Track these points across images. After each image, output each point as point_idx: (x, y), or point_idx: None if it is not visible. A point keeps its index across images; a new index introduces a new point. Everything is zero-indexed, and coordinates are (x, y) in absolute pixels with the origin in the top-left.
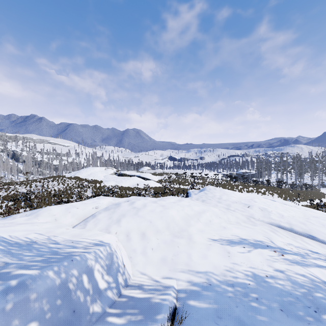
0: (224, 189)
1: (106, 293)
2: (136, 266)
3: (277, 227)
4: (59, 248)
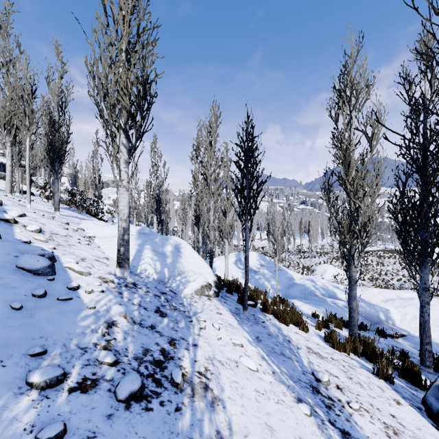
0: None
1: (383, 321)
2: (401, 324)
3: None
4: (370, 303)
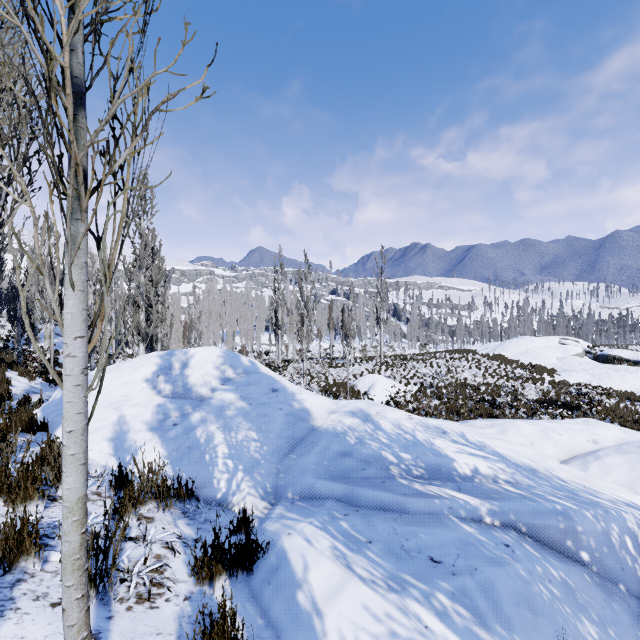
0: None
1: None
2: None
3: None
4: (573, 489)
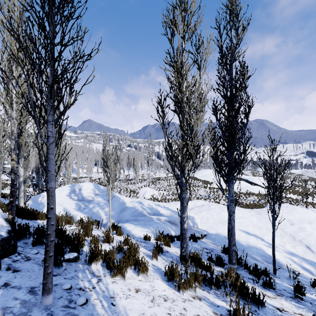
0: (298, 209)
1: (191, 226)
2: (201, 226)
3: (290, 238)
4: None
